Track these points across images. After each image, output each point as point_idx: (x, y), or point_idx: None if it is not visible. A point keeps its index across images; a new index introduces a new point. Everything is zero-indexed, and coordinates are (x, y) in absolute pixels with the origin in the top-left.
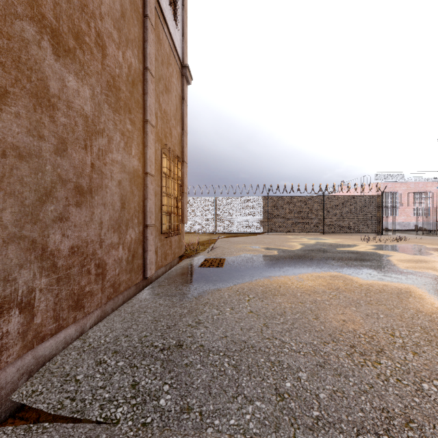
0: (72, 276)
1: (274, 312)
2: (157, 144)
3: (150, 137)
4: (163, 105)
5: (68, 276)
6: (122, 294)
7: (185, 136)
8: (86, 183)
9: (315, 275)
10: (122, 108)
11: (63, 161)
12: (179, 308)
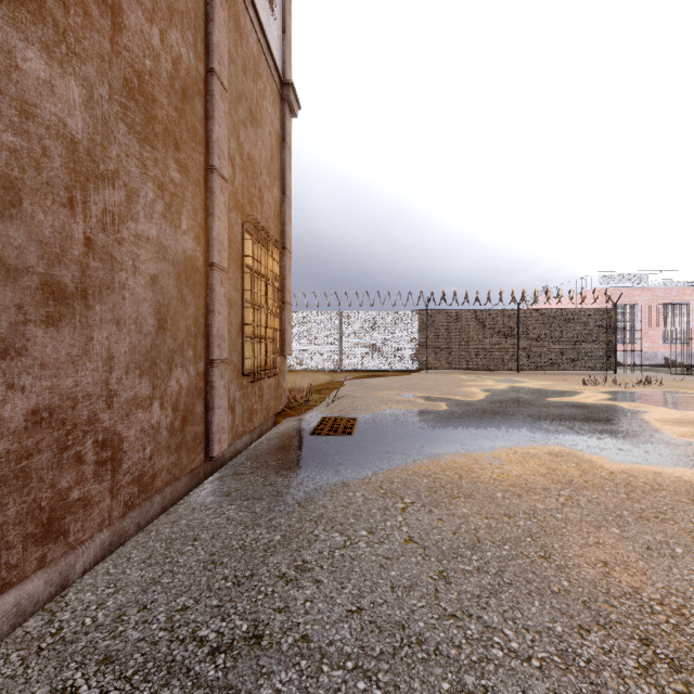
0: (34, 473)
1: (457, 540)
2: (233, 214)
3: (220, 198)
4: (246, 145)
5: (23, 472)
6: (161, 493)
7: (287, 205)
8: (72, 277)
9: (522, 452)
10: (160, 137)
11: (9, 228)
12: (265, 529)
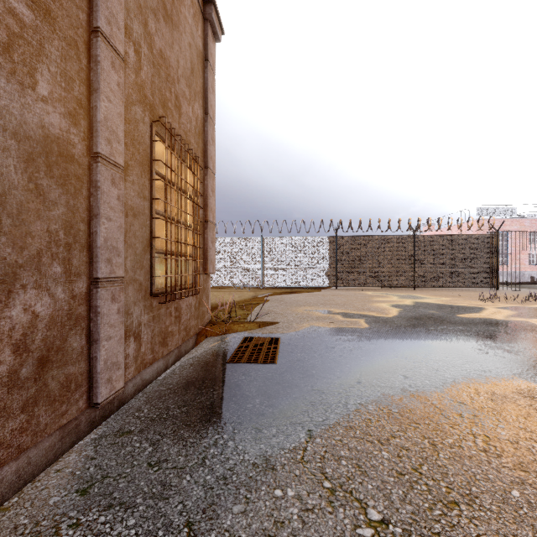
0: None
1: None
2: (138, 109)
3: (110, 74)
4: (157, 39)
5: None
6: None
7: (209, 125)
8: None
9: (484, 390)
10: None
11: None
12: None
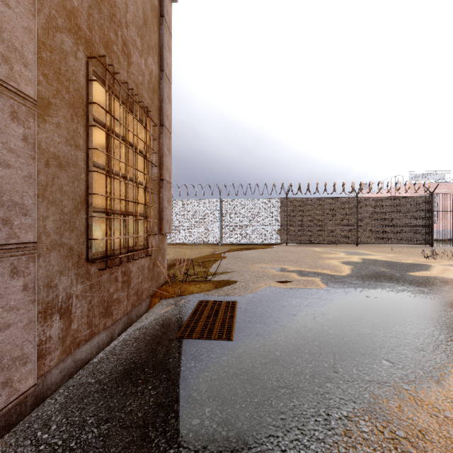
0: None
1: None
2: (67, 39)
3: None
4: None
5: None
6: None
7: (165, 83)
8: None
9: None
10: None
11: None
12: None
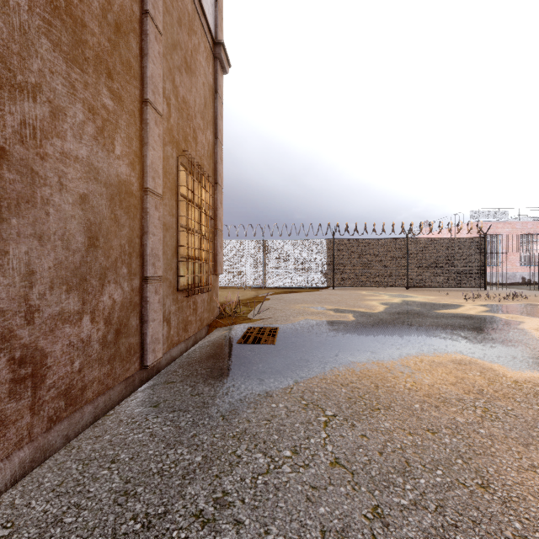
0: None
1: (386, 462)
2: (169, 148)
3: (154, 130)
4: (181, 89)
5: None
6: (93, 403)
7: (219, 147)
8: None
9: (427, 360)
10: (91, 63)
11: None
12: (187, 448)
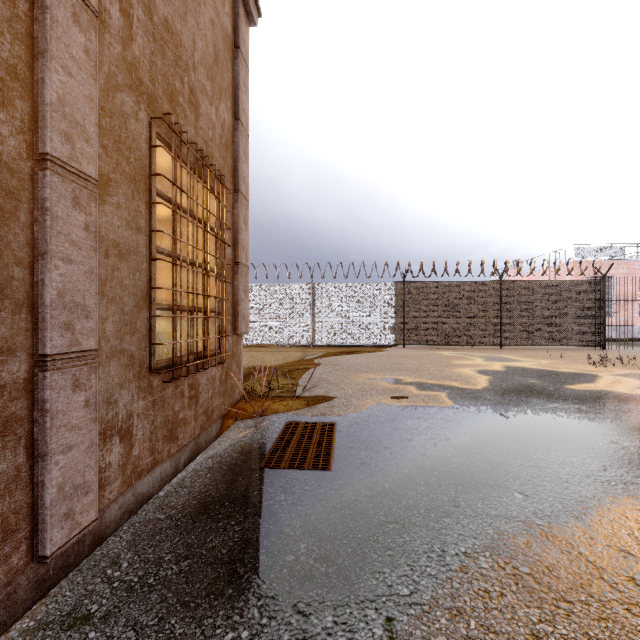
0: None
1: None
2: (127, 98)
3: (70, 32)
4: (160, 2)
5: None
6: None
7: (241, 135)
8: None
9: None
10: None
11: None
12: None
